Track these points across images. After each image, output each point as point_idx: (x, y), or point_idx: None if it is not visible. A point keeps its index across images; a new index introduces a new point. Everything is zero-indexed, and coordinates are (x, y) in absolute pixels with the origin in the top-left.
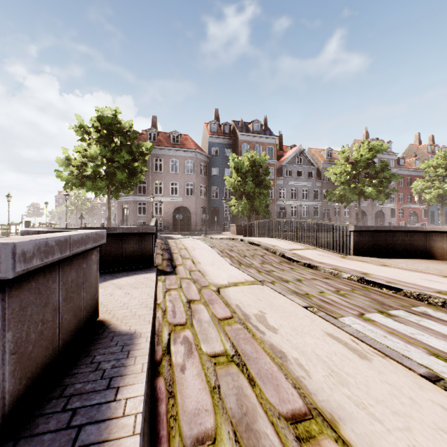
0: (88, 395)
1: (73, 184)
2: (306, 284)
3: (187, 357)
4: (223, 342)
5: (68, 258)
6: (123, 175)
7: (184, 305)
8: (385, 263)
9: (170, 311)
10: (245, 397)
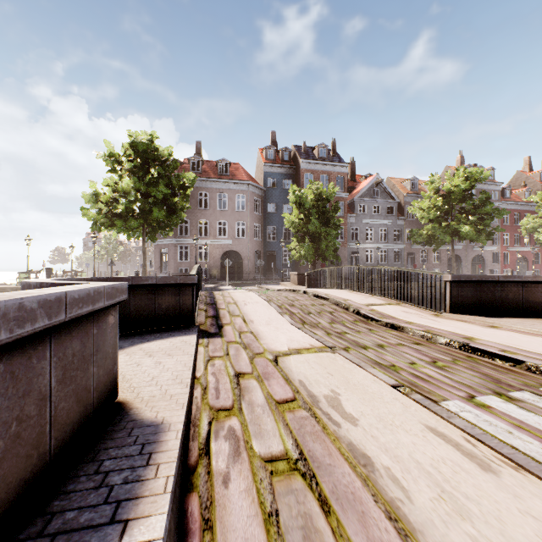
0: (80, 535)
1: (102, 224)
2: (391, 352)
3: (232, 460)
4: (282, 438)
5: (66, 324)
6: (160, 213)
7: (230, 380)
8: (494, 324)
9: (212, 389)
10: (316, 534)
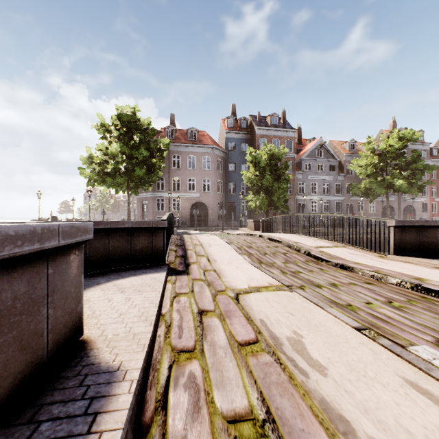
0: None
1: (95, 181)
2: (345, 291)
3: (191, 419)
4: (246, 389)
5: None
6: (141, 171)
7: (193, 318)
8: None
9: (175, 327)
10: None
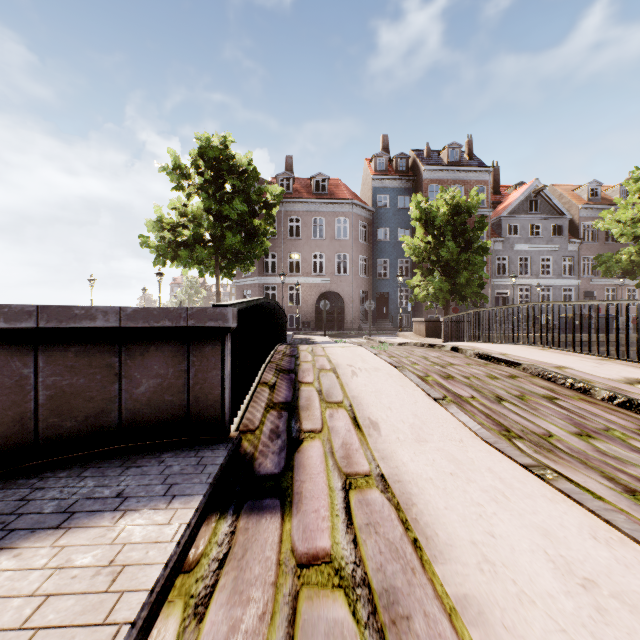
0: None
1: (165, 257)
2: None
3: None
4: None
5: None
6: (235, 238)
7: None
8: None
9: None
10: None
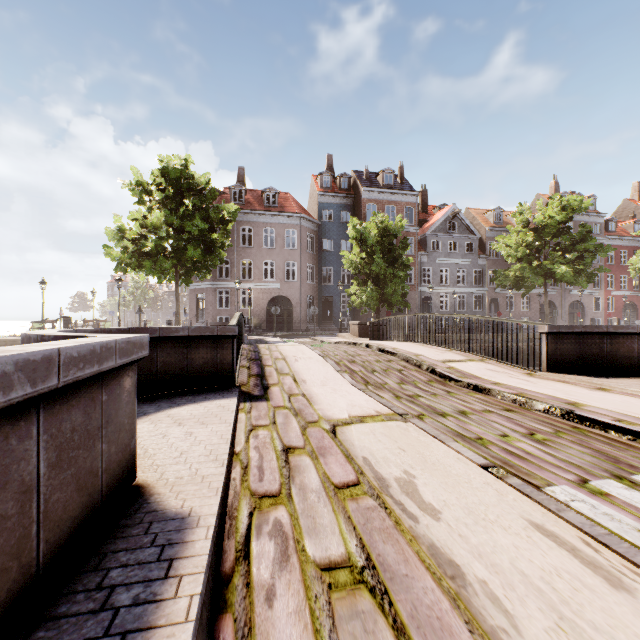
0: None
1: (128, 265)
2: (476, 420)
3: (279, 568)
4: (343, 536)
5: (61, 390)
6: (196, 252)
7: (277, 457)
8: (603, 386)
9: (254, 468)
10: None
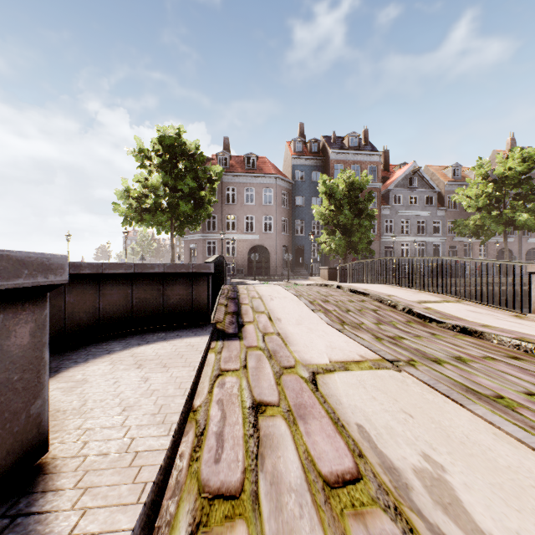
0: None
1: (132, 219)
2: (482, 370)
3: None
4: None
5: None
6: (187, 206)
7: (244, 418)
8: None
9: (211, 437)
10: None
